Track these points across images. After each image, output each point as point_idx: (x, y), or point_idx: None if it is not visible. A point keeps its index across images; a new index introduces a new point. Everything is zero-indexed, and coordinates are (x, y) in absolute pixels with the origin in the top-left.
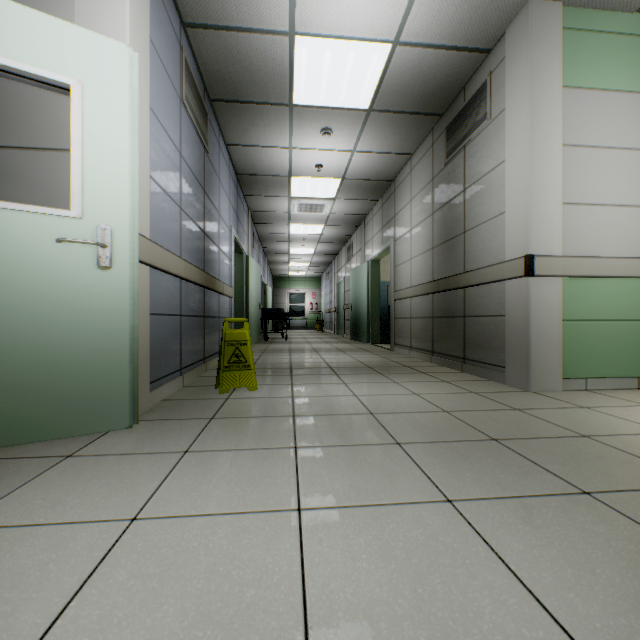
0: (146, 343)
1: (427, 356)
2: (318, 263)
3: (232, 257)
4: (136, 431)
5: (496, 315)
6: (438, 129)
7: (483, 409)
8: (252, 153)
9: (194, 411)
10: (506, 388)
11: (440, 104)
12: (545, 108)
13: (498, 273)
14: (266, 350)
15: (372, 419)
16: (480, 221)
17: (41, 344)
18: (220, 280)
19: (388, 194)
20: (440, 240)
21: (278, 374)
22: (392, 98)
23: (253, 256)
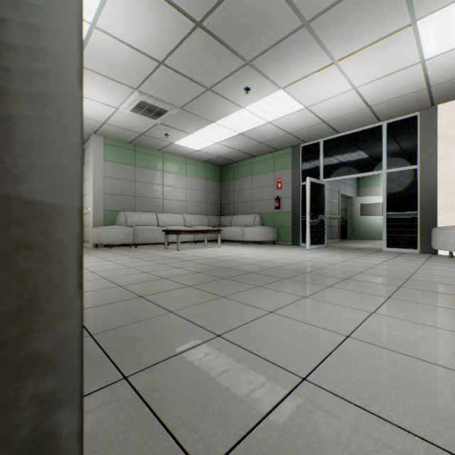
0: None
1: None
2: None
3: None
4: None
5: None
6: None
7: None
8: None
9: None
10: None
11: None
12: None
13: None
14: None
15: None
16: None
17: (379, 230)
18: None
19: None
20: None
21: None
22: None
23: None
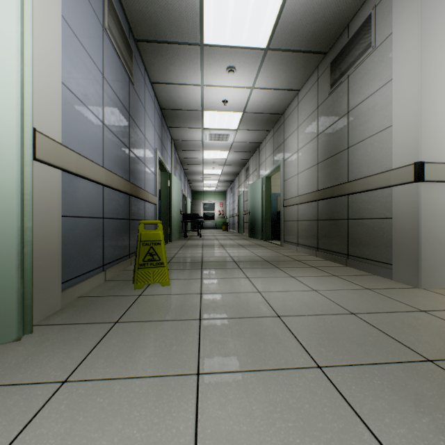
0: (55, 244)
1: (312, 251)
2: (224, 181)
3: (157, 173)
4: (27, 342)
5: (381, 218)
6: (323, 66)
7: (389, 310)
8: (172, 90)
9: (102, 312)
10: (395, 284)
11: (326, 42)
12: (434, 26)
13: (384, 180)
14: (184, 245)
15: (281, 324)
16: (364, 137)
17: None
18: (145, 190)
19: (278, 125)
20: (324, 156)
21: (190, 268)
22: (286, 37)
23: (176, 175)
